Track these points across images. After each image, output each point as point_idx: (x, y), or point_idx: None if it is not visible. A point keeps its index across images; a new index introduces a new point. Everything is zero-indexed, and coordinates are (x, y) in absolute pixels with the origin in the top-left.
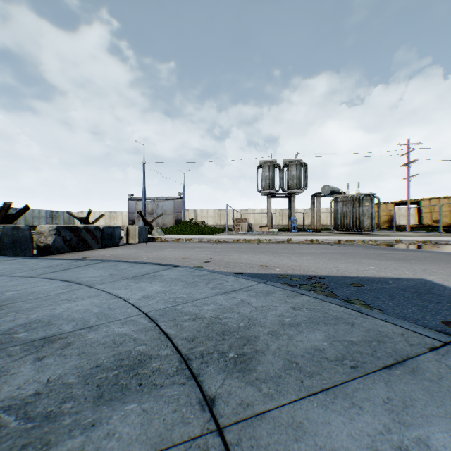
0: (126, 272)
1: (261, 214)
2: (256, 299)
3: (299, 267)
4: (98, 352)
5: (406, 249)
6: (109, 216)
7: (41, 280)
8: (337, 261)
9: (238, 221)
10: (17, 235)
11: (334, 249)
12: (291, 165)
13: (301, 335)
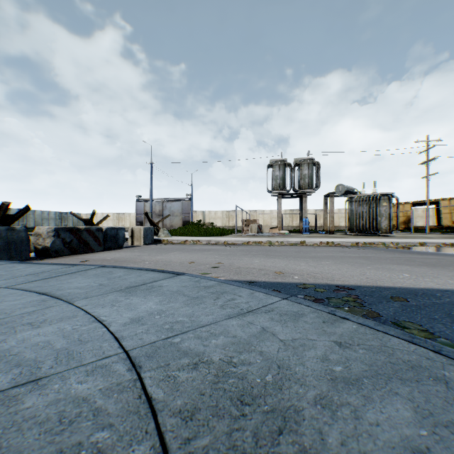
0: (119, 281)
1: (271, 215)
2: (281, 326)
3: (321, 274)
4: (23, 448)
5: (434, 253)
6: (117, 218)
7: (15, 293)
8: (363, 267)
9: (247, 222)
10: (11, 237)
11: (354, 253)
12: (302, 164)
13: (371, 406)
